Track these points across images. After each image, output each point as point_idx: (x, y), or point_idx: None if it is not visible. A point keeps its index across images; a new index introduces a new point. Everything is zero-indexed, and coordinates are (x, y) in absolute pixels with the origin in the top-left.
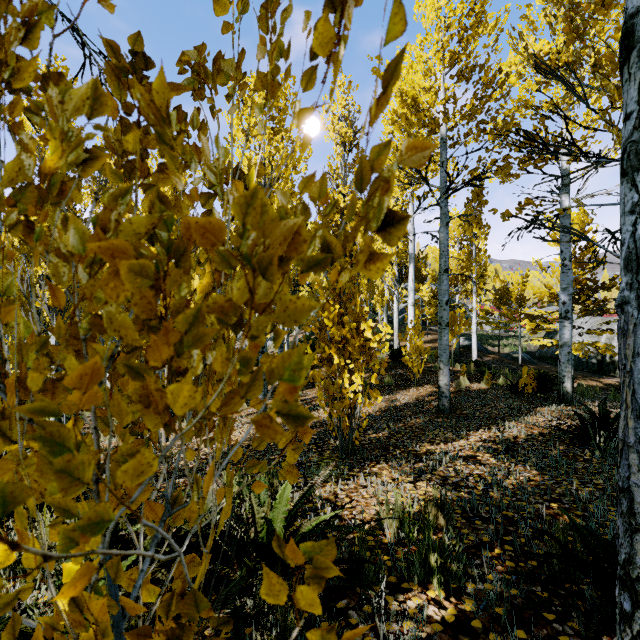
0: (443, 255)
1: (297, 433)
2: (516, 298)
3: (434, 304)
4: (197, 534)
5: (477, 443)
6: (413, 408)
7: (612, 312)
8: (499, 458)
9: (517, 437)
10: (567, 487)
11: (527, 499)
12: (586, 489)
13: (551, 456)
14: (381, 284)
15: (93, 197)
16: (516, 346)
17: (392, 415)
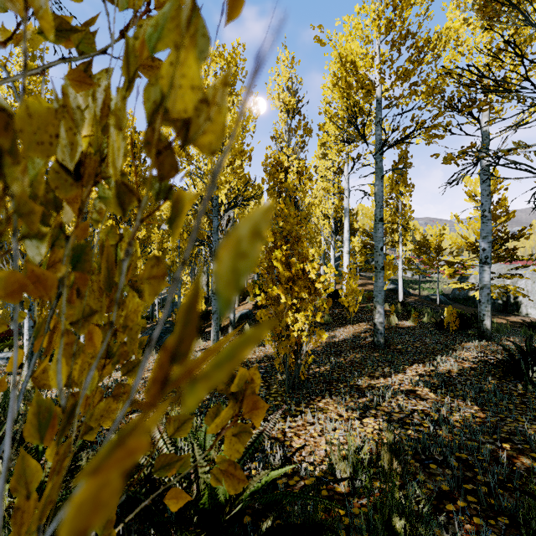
0: (378, 205)
1: (240, 407)
2: (435, 248)
3: (364, 253)
4: (130, 496)
5: (414, 377)
6: (351, 344)
7: (521, 259)
8: (438, 393)
9: (450, 371)
10: (513, 424)
11: (477, 438)
12: (533, 427)
13: (489, 391)
14: (319, 236)
15: None
16: (433, 289)
17: (332, 350)
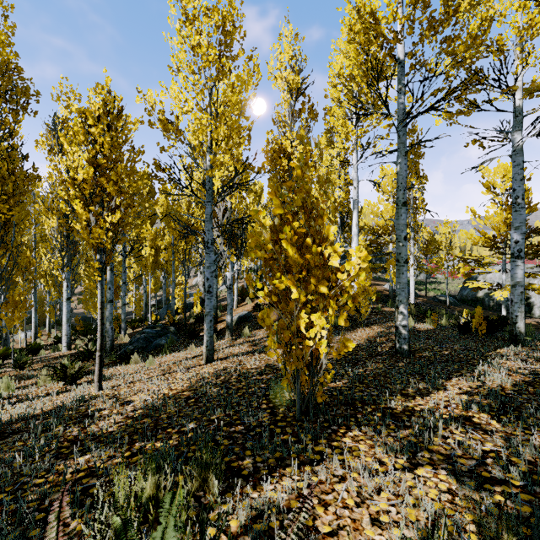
0: (401, 187)
1: None
2: (445, 246)
3: (370, 252)
4: None
5: (460, 396)
6: (367, 350)
7: None
8: (502, 421)
9: (503, 388)
10: None
11: None
12: None
13: None
14: None
15: (48, 144)
16: (439, 290)
17: (347, 358)
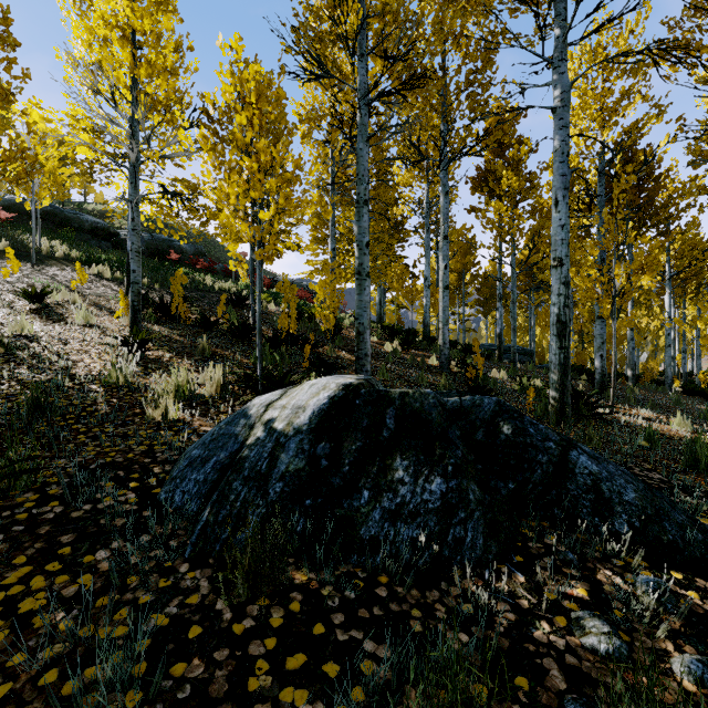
0: None
1: None
2: None
3: None
4: None
5: None
6: None
7: None
8: None
9: None
10: None
11: None
12: None
13: None
14: None
15: None
16: None
17: None
